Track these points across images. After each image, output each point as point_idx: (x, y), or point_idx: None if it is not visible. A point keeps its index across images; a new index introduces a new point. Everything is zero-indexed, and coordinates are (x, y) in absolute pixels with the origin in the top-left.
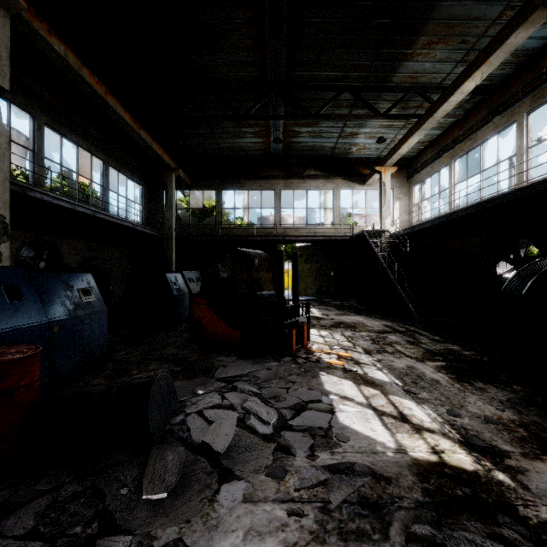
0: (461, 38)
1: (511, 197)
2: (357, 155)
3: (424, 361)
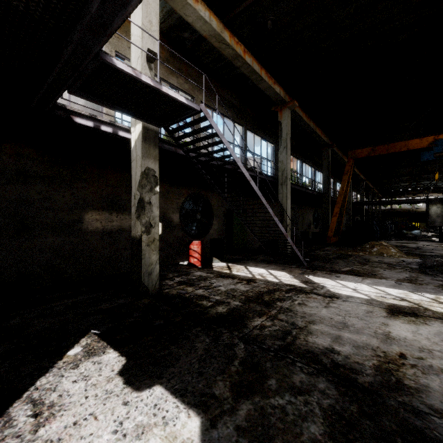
0: None
1: None
2: None
3: None
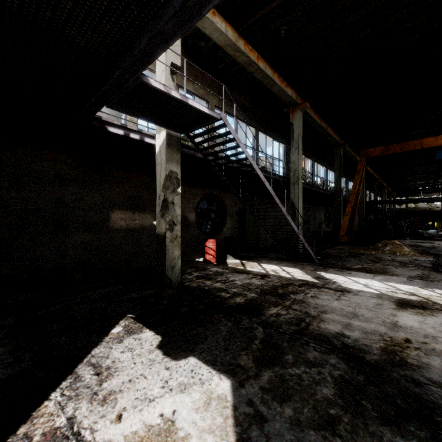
0: None
1: None
2: None
3: None
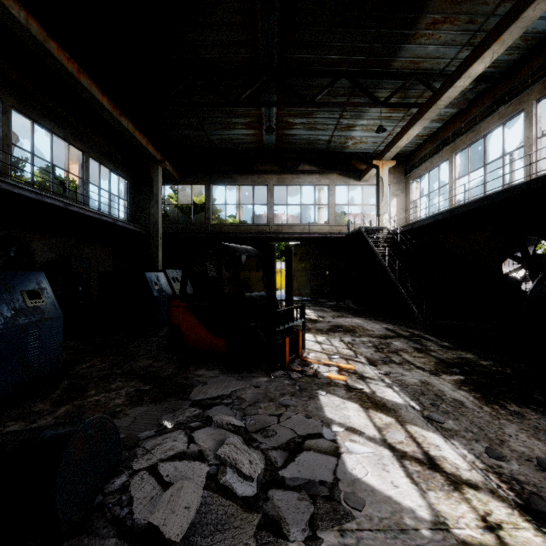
0: (469, 16)
1: (526, 188)
2: (353, 149)
3: (439, 374)
